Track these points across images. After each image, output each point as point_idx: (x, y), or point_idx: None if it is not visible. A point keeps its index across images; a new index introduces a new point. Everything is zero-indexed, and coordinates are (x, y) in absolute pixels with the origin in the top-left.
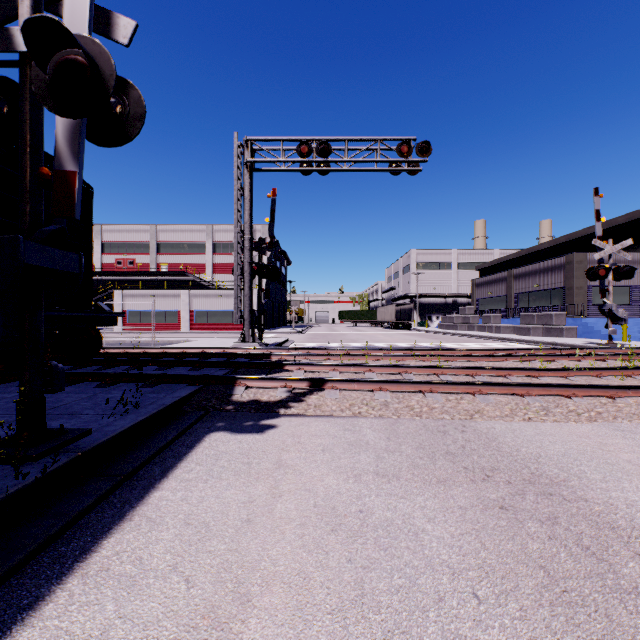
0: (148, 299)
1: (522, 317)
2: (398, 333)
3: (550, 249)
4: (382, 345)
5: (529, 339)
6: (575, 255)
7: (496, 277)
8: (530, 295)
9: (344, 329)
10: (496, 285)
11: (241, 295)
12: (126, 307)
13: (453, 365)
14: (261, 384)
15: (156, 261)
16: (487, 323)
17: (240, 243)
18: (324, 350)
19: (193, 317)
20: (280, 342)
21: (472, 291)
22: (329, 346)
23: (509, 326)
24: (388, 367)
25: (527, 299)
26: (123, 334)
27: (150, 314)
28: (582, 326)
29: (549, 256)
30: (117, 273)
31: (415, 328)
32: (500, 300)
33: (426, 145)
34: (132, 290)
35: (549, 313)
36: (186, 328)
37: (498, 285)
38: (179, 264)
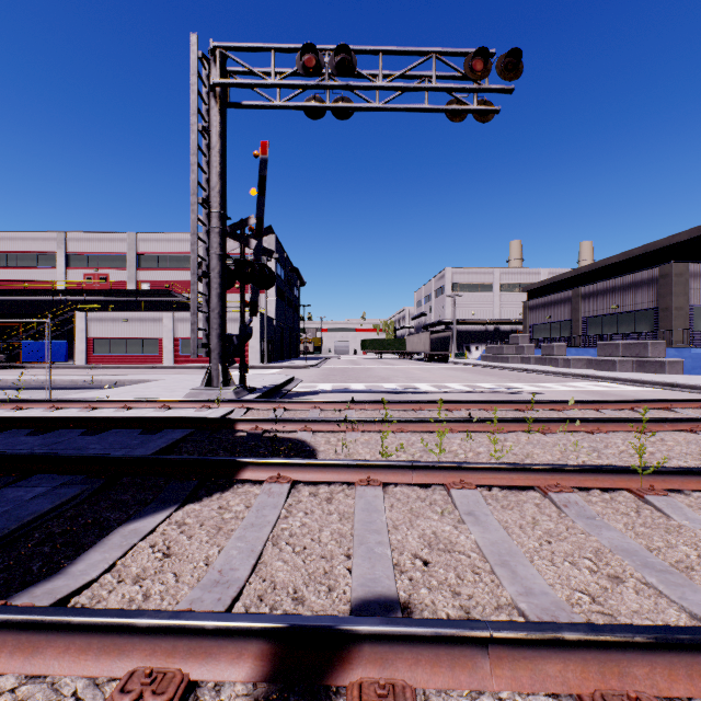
0: (120, 324)
1: (600, 347)
2: (436, 367)
3: (619, 264)
4: (427, 387)
5: (628, 377)
6: (673, 265)
7: (556, 297)
8: (605, 319)
9: (368, 361)
10: (556, 307)
11: (207, 310)
12: (91, 334)
13: (609, 444)
14: (39, 659)
15: (135, 277)
16: (548, 354)
17: (205, 224)
18: (343, 404)
19: (178, 347)
20: (278, 384)
21: (524, 315)
22: (351, 389)
23: (581, 358)
24: (506, 471)
25: (600, 324)
26: (82, 369)
27: (123, 343)
28: (691, 359)
29: (617, 273)
30: (84, 292)
31: (453, 360)
32: (562, 326)
33: (513, 59)
34: (99, 312)
35: (642, 341)
36: (169, 361)
37: (559, 307)
38: (164, 281)
